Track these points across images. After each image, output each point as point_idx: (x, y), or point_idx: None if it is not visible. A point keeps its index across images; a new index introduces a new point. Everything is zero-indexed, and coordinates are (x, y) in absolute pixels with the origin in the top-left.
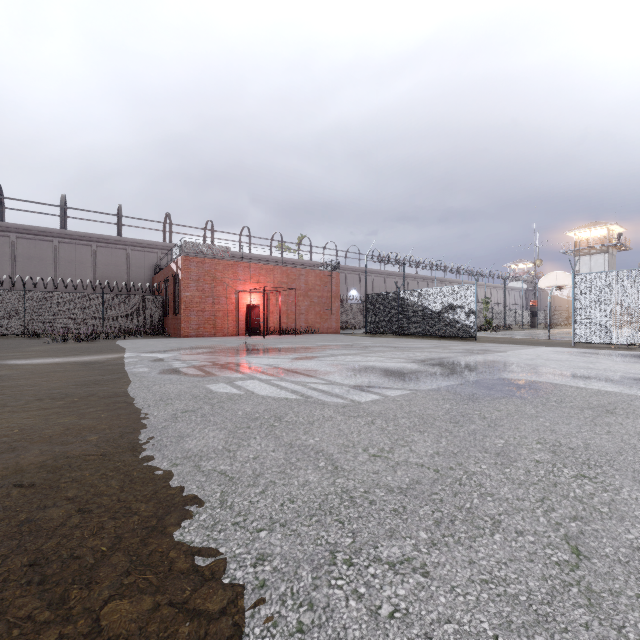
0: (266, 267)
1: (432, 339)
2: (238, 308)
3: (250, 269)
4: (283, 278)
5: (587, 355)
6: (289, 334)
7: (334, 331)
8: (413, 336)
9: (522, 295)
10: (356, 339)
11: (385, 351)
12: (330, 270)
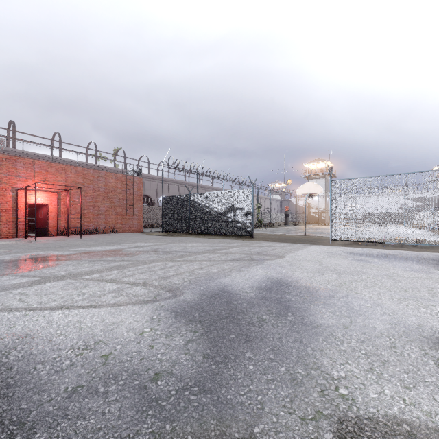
0: (56, 165)
1: (216, 237)
2: (16, 207)
3: (34, 166)
4: (78, 178)
5: (361, 258)
6: (86, 234)
7: (136, 230)
8: (201, 234)
9: (280, 202)
10: (143, 239)
11: (145, 262)
12: (132, 175)
